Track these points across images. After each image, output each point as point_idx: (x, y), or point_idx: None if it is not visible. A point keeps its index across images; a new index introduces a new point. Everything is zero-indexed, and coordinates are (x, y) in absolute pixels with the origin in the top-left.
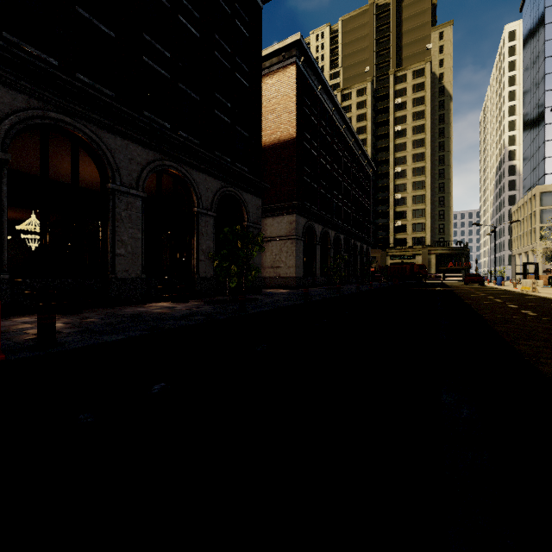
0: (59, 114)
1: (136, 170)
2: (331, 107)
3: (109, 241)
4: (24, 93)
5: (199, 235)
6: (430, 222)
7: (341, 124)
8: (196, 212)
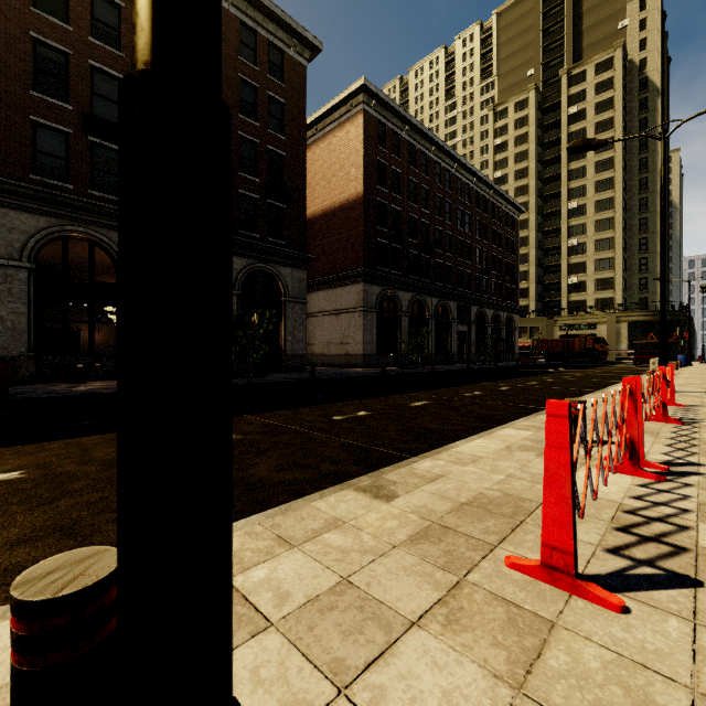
0: (74, 226)
1: None
2: (430, 147)
3: None
4: (46, 216)
5: None
6: (623, 275)
7: (450, 164)
8: None
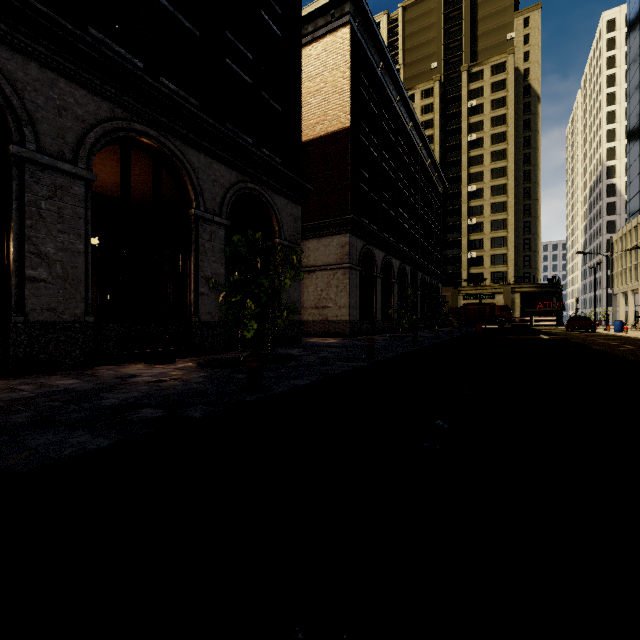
0: None
1: (74, 129)
2: (395, 95)
3: (11, 252)
4: None
5: (199, 254)
6: (513, 252)
7: (407, 121)
8: (193, 216)
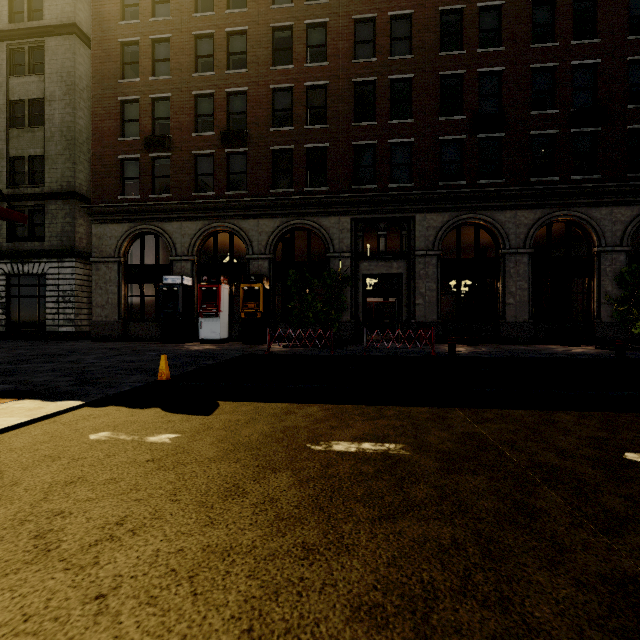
0: (466, 215)
1: (523, 231)
2: None
3: (500, 293)
4: (448, 211)
5: (601, 276)
6: None
7: None
8: (595, 252)
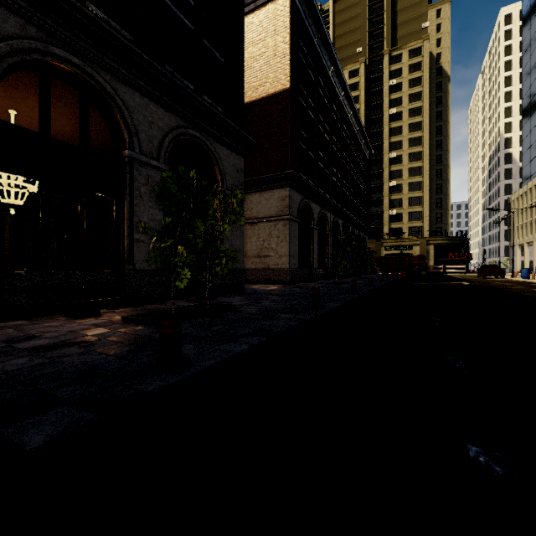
0: None
1: None
2: (330, 66)
3: None
4: None
5: (134, 198)
6: (428, 210)
7: (339, 90)
8: (127, 157)
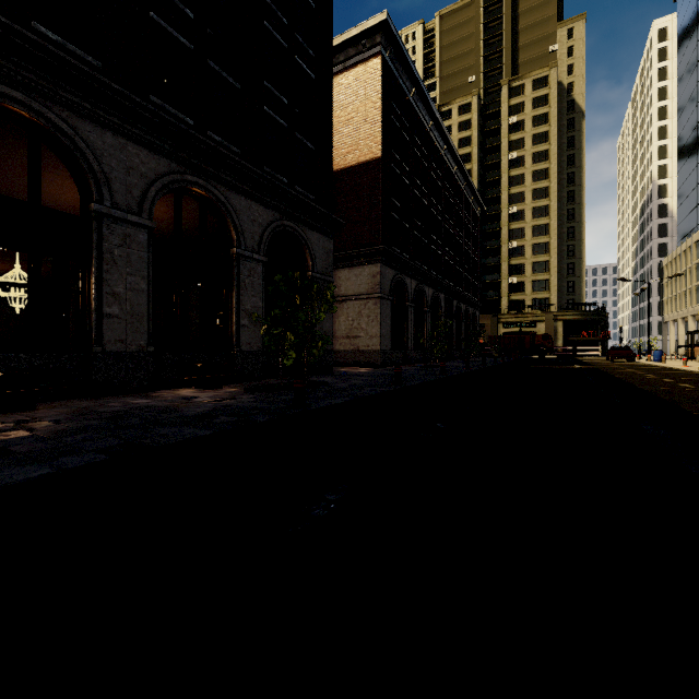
0: None
1: (139, 185)
2: (428, 120)
3: (92, 293)
4: None
5: (240, 289)
6: (556, 278)
7: (440, 145)
8: (235, 254)
